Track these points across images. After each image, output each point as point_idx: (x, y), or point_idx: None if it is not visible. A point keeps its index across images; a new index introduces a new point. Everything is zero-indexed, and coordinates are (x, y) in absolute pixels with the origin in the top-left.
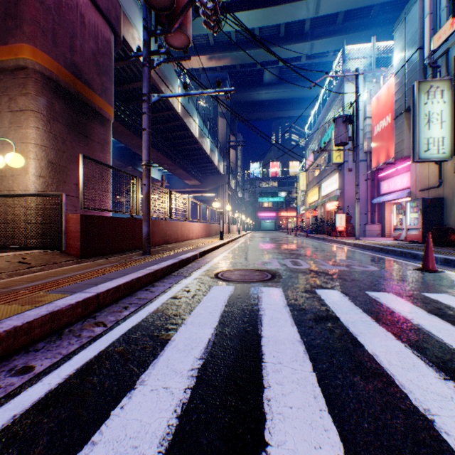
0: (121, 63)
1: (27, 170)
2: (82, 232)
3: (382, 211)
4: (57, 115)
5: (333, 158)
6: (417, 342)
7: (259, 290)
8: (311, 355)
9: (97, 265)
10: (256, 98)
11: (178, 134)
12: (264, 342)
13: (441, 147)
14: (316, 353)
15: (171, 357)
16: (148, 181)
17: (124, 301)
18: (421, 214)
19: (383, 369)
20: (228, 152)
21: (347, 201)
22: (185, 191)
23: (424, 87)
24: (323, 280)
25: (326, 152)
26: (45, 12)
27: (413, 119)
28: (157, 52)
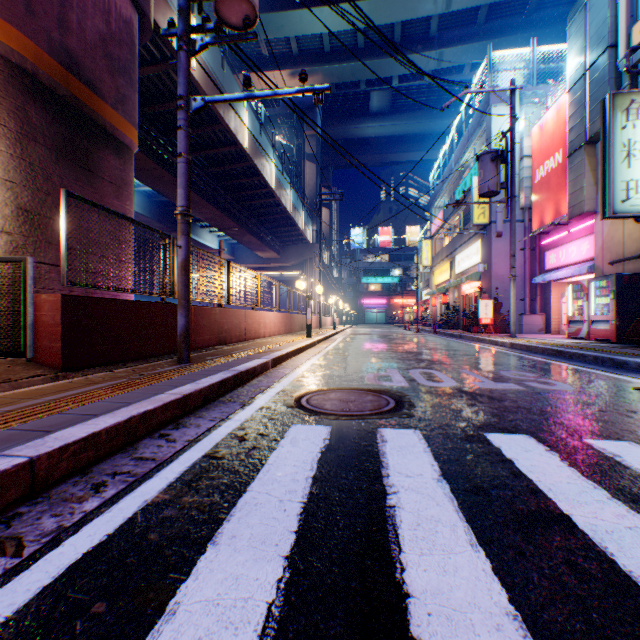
0: (155, 68)
1: None
2: (65, 326)
3: (546, 295)
4: (36, 131)
5: (473, 217)
6: None
7: (378, 436)
8: None
9: (85, 384)
10: (359, 134)
11: (245, 182)
12: (417, 622)
13: None
14: None
15: None
16: (187, 241)
17: (102, 466)
18: (614, 298)
19: None
20: (319, 209)
21: (494, 280)
22: (257, 267)
23: (622, 101)
24: (490, 412)
25: (462, 210)
26: None
27: (604, 151)
28: (201, 27)
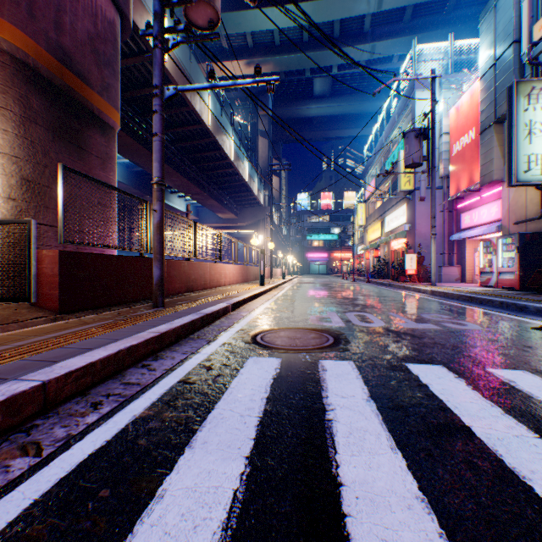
0: (133, 60)
1: None
2: (62, 276)
3: (462, 250)
4: (36, 115)
5: (400, 185)
6: None
7: (319, 366)
8: None
9: (79, 324)
10: (304, 114)
11: (208, 155)
12: (347, 503)
13: None
14: None
15: None
16: (161, 206)
17: (98, 389)
18: (518, 253)
19: None
20: (270, 178)
21: (418, 238)
22: (218, 227)
23: (524, 88)
24: (411, 347)
25: (391, 178)
26: None
27: (509, 130)
28: (173, 29)
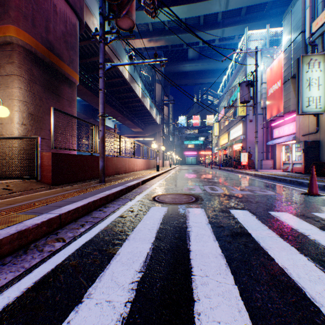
0: (84, 42)
1: (12, 120)
2: (53, 166)
3: (274, 150)
4: (36, 79)
5: (238, 112)
6: (317, 256)
7: (186, 210)
8: (232, 268)
9: (64, 191)
10: (182, 69)
11: (126, 95)
12: (192, 256)
13: (318, 103)
14: (236, 266)
15: (115, 271)
16: (103, 128)
17: (81, 219)
18: (303, 152)
19: (294, 282)
20: (163, 108)
21: (248, 143)
22: (132, 136)
23: (306, 59)
24: (234, 202)
25: (233, 108)
26: (26, 2)
27: (298, 83)
28: (110, 32)
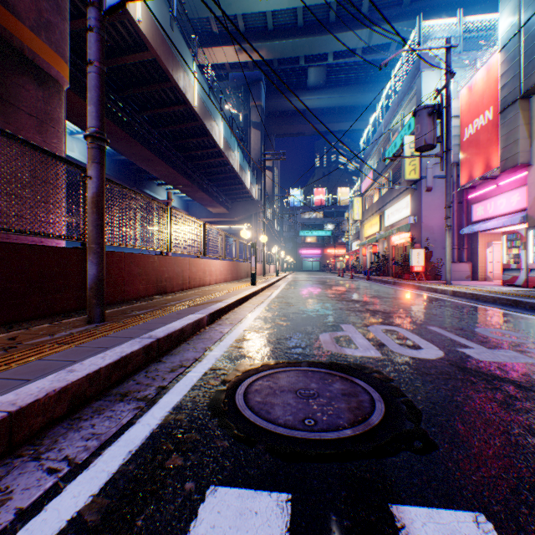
0: None
1: None
2: None
3: (473, 245)
4: None
5: (405, 174)
6: None
7: None
8: None
9: None
10: (298, 106)
11: (195, 142)
12: None
13: None
14: None
15: None
16: (99, 171)
17: None
18: None
19: None
20: (263, 167)
21: (425, 231)
22: (209, 222)
23: None
24: None
25: (391, 169)
26: None
27: None
28: None
